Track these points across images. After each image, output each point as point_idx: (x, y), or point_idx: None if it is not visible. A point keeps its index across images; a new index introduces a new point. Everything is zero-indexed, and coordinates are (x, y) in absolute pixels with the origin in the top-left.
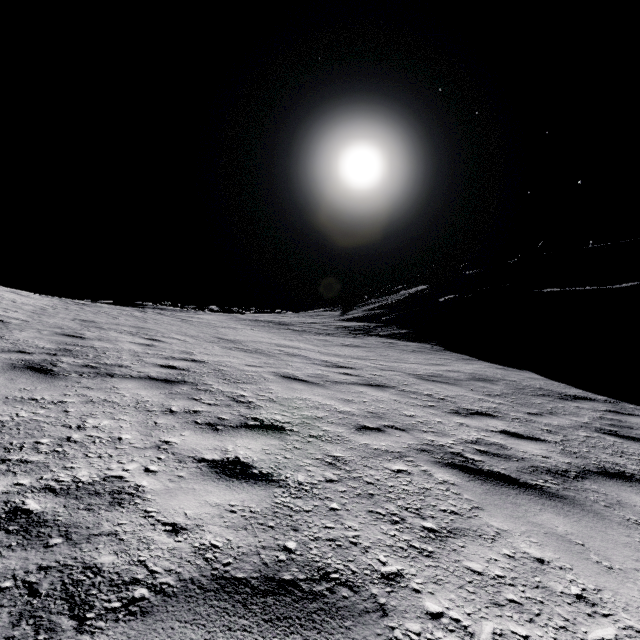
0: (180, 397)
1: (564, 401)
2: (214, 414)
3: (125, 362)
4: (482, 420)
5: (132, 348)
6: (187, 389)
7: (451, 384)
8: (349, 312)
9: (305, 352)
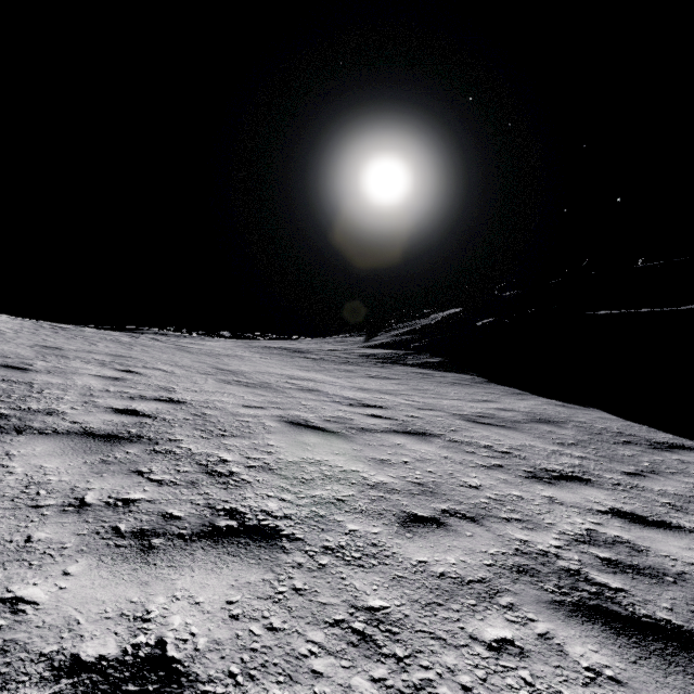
0: (115, 470)
1: (659, 452)
2: (159, 506)
3: (62, 406)
4: (575, 490)
5: (89, 384)
6: (136, 452)
7: (509, 428)
8: (374, 338)
9: (323, 386)
